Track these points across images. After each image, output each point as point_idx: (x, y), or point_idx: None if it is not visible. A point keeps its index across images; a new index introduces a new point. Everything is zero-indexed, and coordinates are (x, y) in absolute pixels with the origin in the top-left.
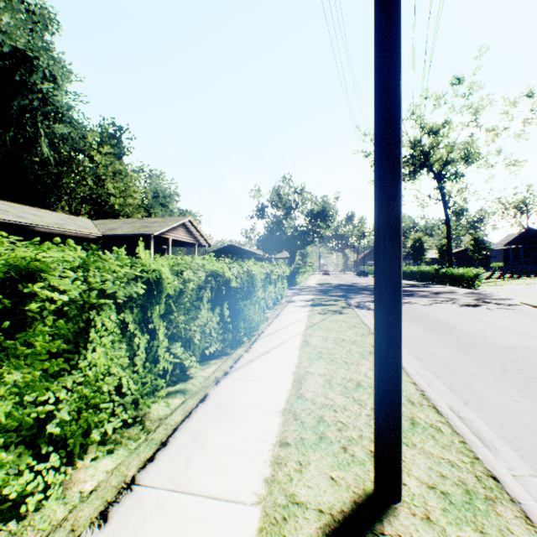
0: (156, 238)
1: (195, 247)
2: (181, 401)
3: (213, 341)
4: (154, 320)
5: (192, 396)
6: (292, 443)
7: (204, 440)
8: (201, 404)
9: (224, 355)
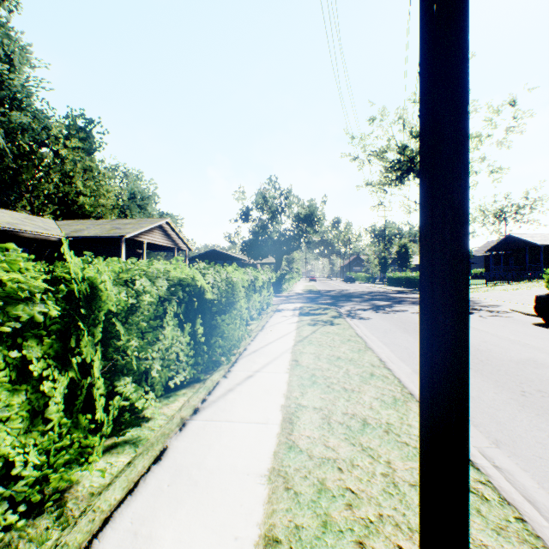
0: (129, 241)
1: (174, 252)
2: (129, 459)
3: (180, 368)
4: (84, 351)
5: (144, 452)
6: (283, 539)
7: (148, 541)
8: (155, 467)
9: (197, 381)
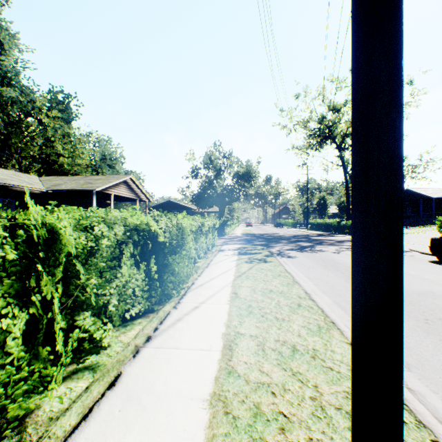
0: (99, 194)
1: (137, 202)
2: (87, 384)
3: (136, 302)
4: (44, 290)
5: (100, 378)
6: None
7: None
8: (109, 393)
9: (151, 312)
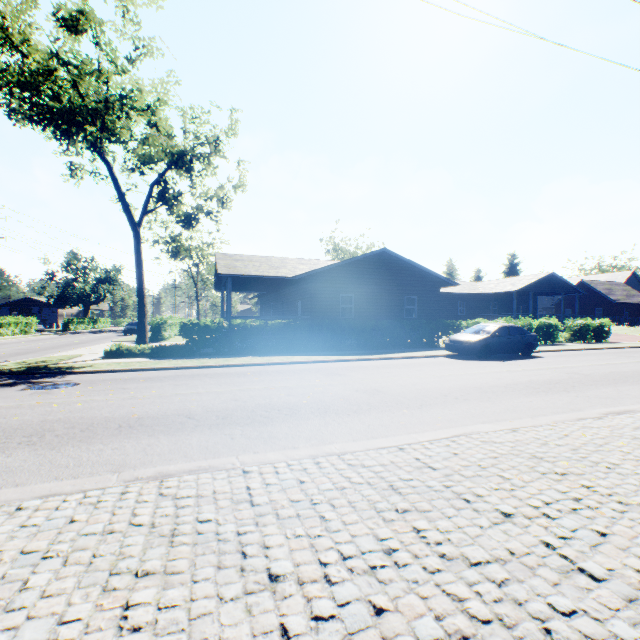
0: None
1: None
2: None
3: None
4: None
5: None
6: None
7: None
8: None
9: None
